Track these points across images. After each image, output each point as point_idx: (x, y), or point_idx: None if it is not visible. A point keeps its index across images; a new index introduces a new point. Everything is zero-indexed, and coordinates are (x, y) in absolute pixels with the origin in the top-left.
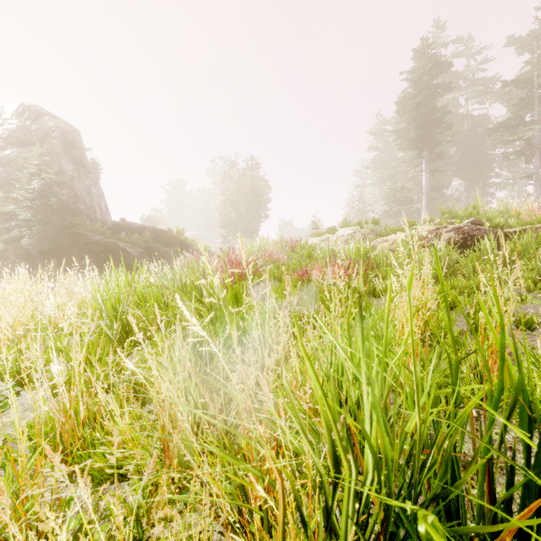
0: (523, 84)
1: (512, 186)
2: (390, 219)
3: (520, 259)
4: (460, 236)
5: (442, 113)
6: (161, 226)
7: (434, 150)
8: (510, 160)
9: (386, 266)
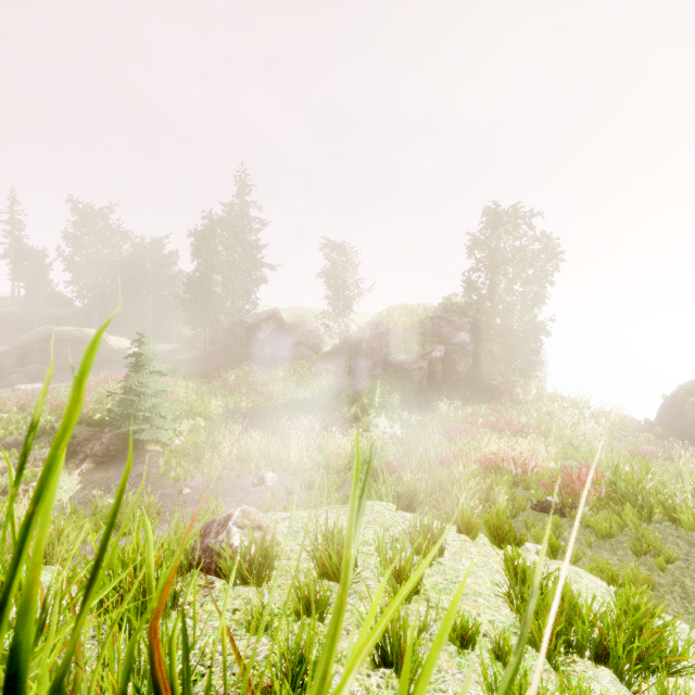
0: None
1: None
2: None
3: None
4: None
5: None
6: None
7: None
8: None
9: None
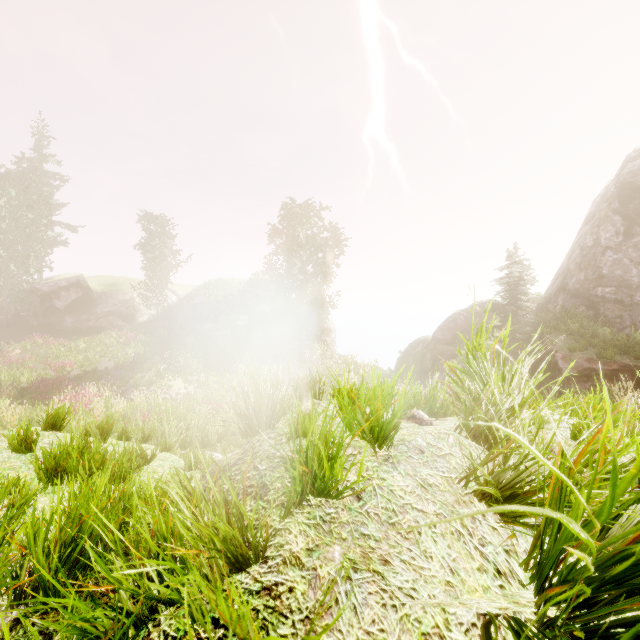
0: None
1: None
2: None
3: None
4: None
5: None
6: None
7: None
8: None
9: None
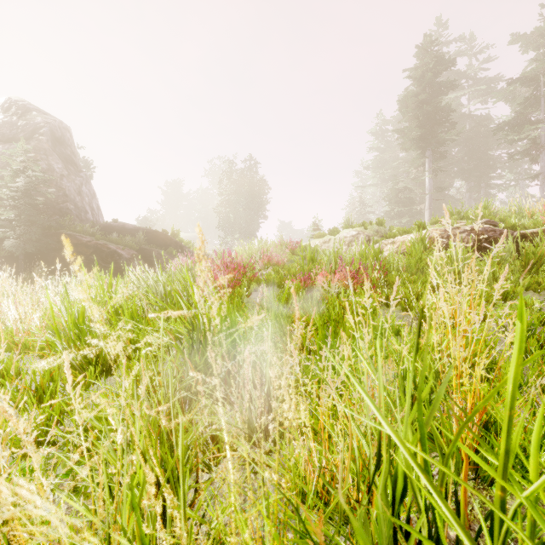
0: (529, 82)
1: (514, 187)
2: (392, 220)
3: (544, 263)
4: (473, 237)
5: (446, 112)
6: (158, 228)
7: (437, 150)
8: (516, 160)
9: (397, 271)
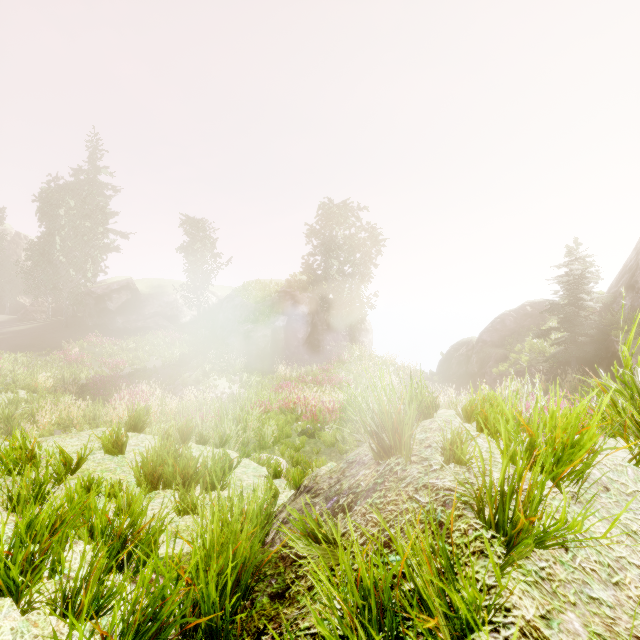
0: None
1: None
2: None
3: None
4: None
5: None
6: None
7: None
8: None
9: None
